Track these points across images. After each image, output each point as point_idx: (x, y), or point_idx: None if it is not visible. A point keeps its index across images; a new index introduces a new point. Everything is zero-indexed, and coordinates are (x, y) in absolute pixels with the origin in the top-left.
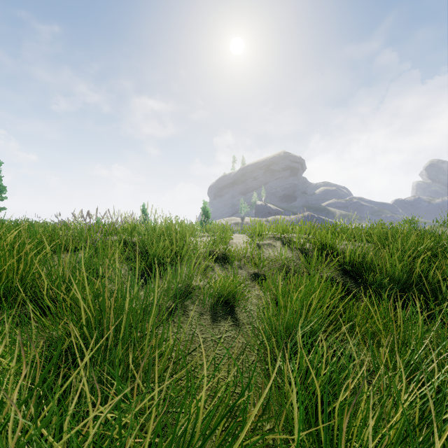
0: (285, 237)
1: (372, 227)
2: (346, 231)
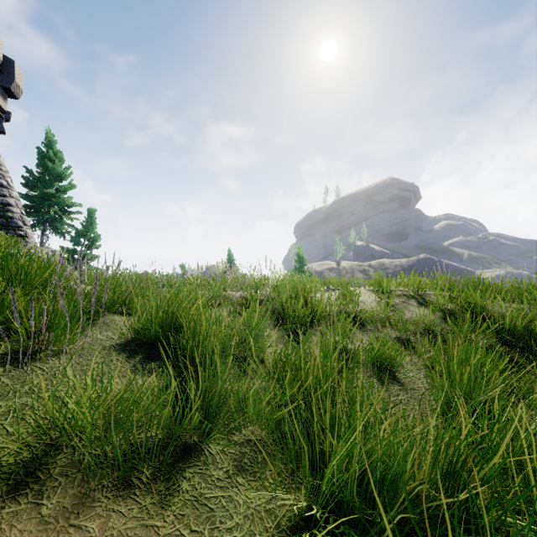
0: (418, 295)
1: (533, 284)
2: (496, 288)
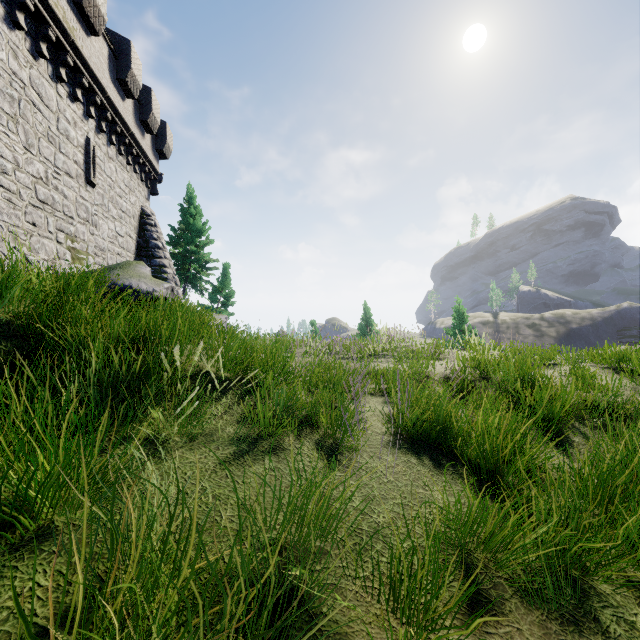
0: None
1: None
2: None
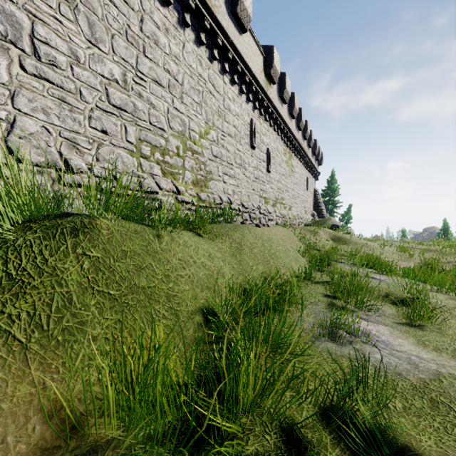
0: None
1: None
2: None
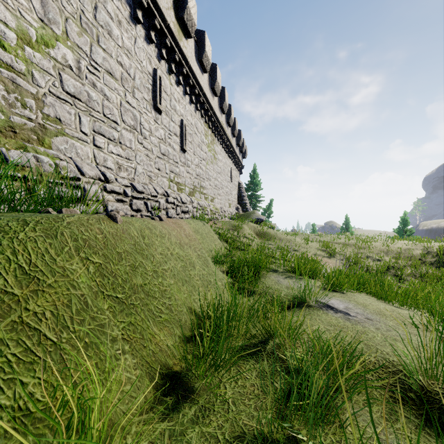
0: (430, 246)
1: None
2: None
